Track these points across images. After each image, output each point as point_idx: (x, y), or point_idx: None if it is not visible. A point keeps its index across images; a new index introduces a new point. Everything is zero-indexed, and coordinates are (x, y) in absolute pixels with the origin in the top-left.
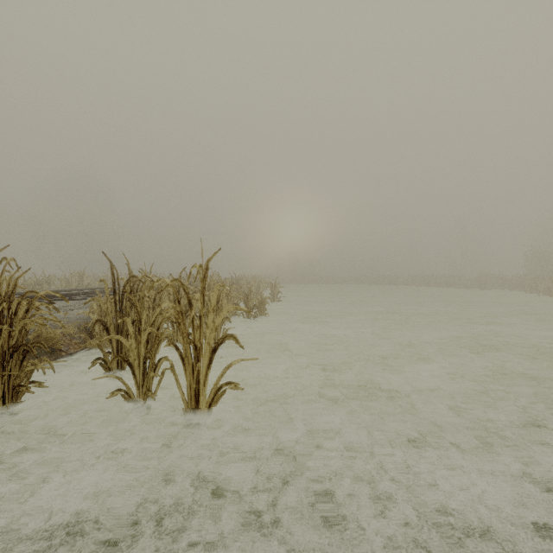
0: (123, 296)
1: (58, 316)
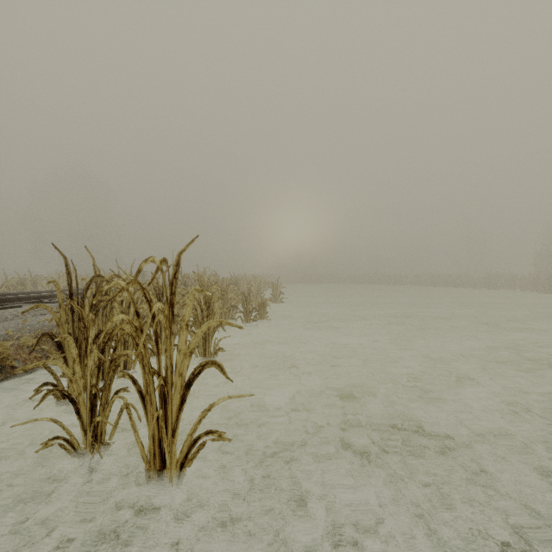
0: (81, 302)
1: (21, 323)
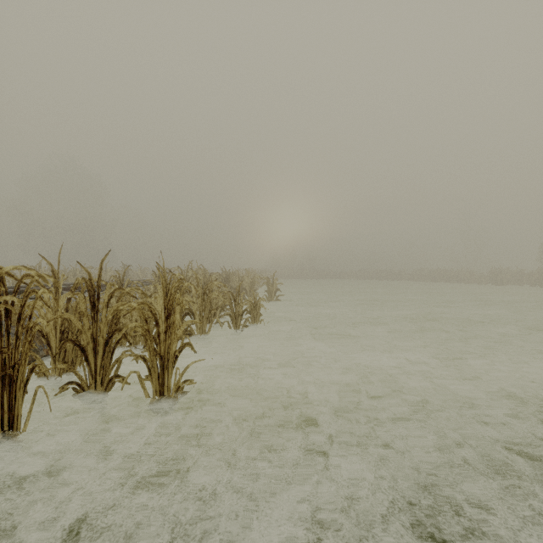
0: None
1: None
